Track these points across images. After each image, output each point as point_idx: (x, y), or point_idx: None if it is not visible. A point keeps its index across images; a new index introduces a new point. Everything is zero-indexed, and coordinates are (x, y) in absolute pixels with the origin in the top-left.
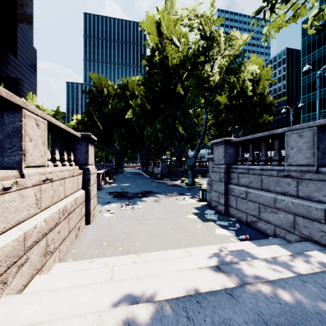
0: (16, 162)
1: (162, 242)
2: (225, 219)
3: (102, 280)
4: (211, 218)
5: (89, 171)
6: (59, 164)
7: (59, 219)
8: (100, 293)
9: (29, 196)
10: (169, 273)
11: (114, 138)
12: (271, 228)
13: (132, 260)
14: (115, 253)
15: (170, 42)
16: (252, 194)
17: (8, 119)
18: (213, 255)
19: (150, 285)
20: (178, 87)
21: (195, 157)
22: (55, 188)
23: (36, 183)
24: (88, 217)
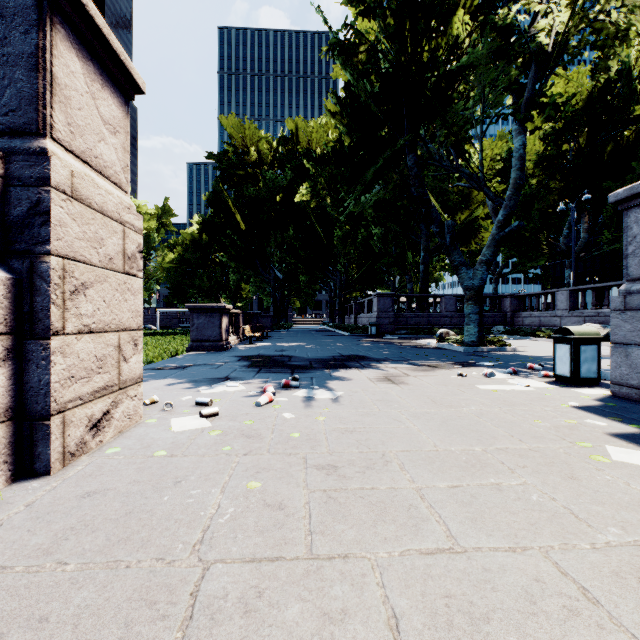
0: None
1: None
2: None
3: None
4: None
5: (42, 166)
6: None
7: None
8: None
9: None
10: None
11: (270, 253)
12: None
13: None
14: None
15: None
16: None
17: None
18: None
19: None
20: (448, 22)
21: (487, 264)
22: None
23: None
24: (36, 435)
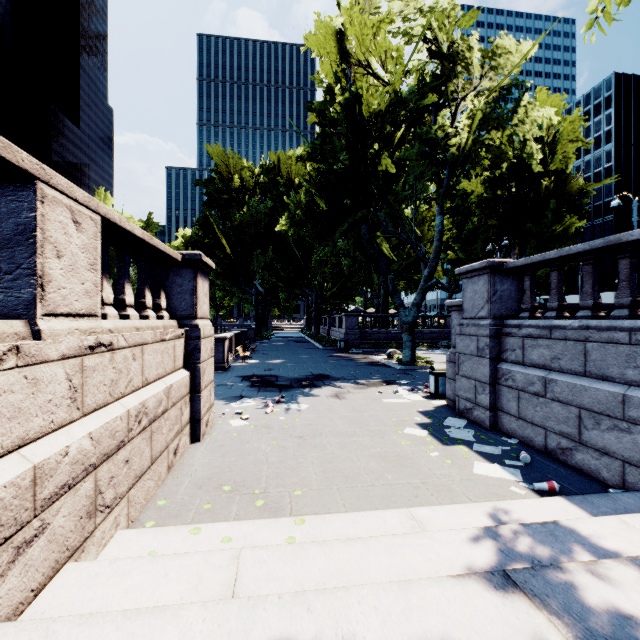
0: (22, 302)
1: (352, 490)
2: (493, 441)
3: (213, 588)
4: (459, 437)
5: (198, 332)
6: (134, 314)
7: (129, 433)
8: (200, 636)
9: (52, 382)
10: (378, 586)
11: (253, 271)
12: (614, 467)
13: (286, 532)
14: (248, 512)
15: (364, 71)
16: (561, 386)
17: (5, 206)
18: (482, 534)
19: (328, 622)
20: (381, 159)
21: (417, 306)
22: (121, 364)
23: (71, 351)
24: (196, 427)
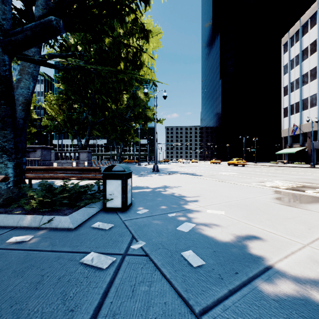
0: None
1: None
2: None
3: None
4: None
5: None
6: None
7: None
8: None
9: None
10: None
11: None
12: None
13: None
14: None
15: None
16: None
17: None
18: None
19: None
20: None
21: None
22: None
23: None
24: None
